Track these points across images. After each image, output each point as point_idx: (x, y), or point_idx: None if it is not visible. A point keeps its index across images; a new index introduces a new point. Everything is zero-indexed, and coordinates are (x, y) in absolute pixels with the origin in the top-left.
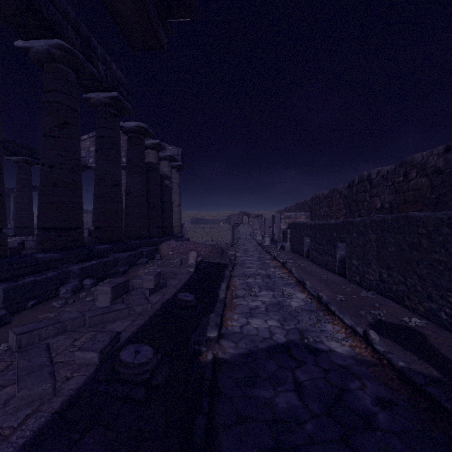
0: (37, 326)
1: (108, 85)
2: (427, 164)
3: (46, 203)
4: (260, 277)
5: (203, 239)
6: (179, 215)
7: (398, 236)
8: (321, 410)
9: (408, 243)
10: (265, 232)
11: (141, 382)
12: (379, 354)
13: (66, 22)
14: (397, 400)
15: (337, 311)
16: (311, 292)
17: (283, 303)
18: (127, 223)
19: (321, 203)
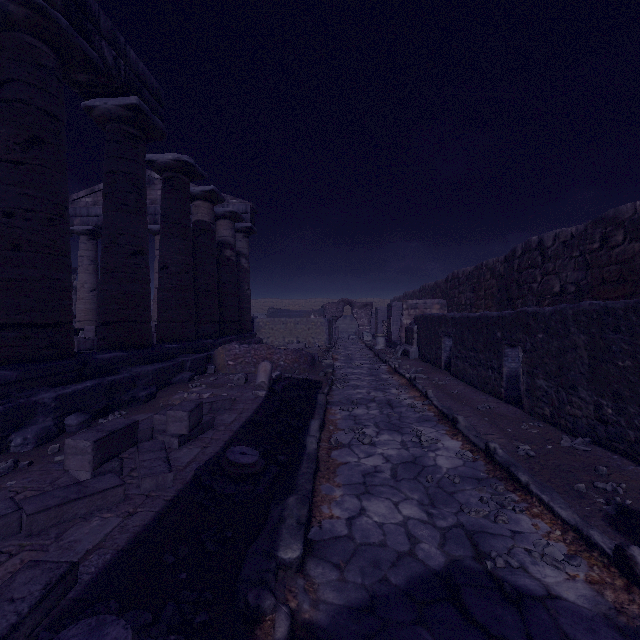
0: None
1: (121, 83)
2: None
3: None
4: (375, 406)
5: (284, 340)
6: (247, 304)
7: None
8: None
9: None
10: (376, 329)
11: None
12: None
13: None
14: None
15: (533, 486)
16: (471, 437)
17: (423, 460)
18: (161, 316)
19: (462, 286)
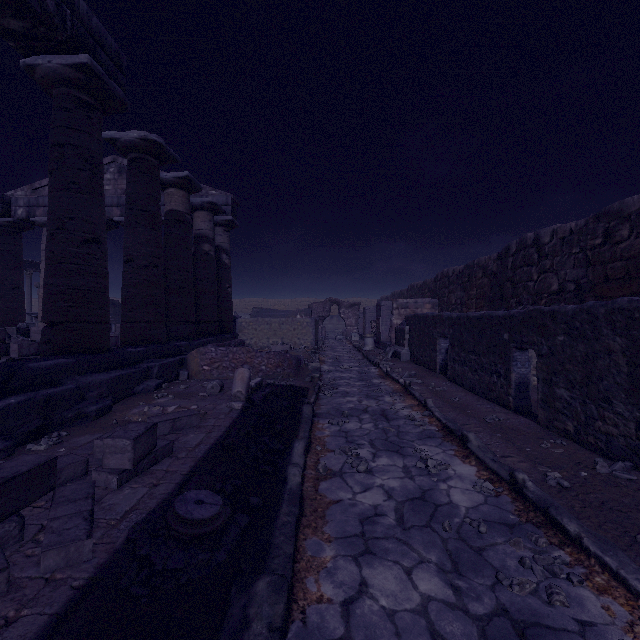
0: None
1: (67, 36)
2: None
3: None
4: (369, 418)
5: (268, 341)
6: (228, 303)
7: None
8: None
9: None
10: (364, 330)
11: None
12: None
13: None
14: None
15: (589, 541)
16: (488, 462)
17: (434, 496)
18: (125, 315)
19: (452, 285)
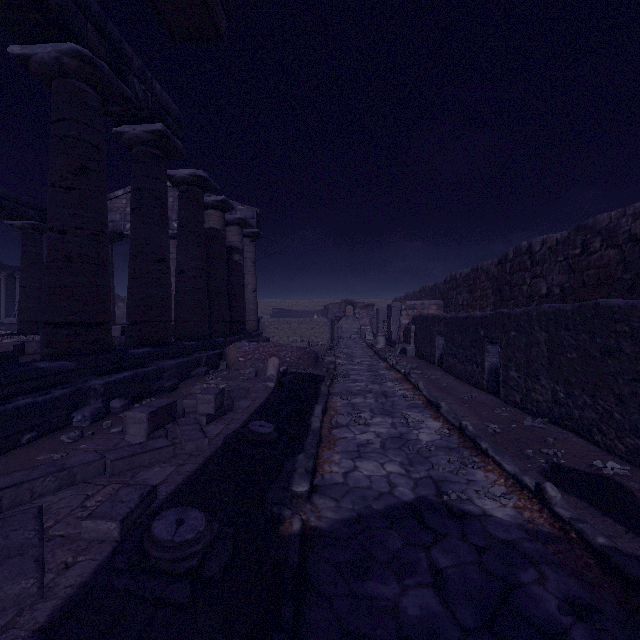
0: (29, 476)
1: (149, 113)
2: (617, 229)
3: (56, 286)
4: (372, 396)
5: (288, 339)
6: (254, 305)
7: (583, 336)
8: (477, 622)
9: (599, 346)
10: (377, 329)
11: (185, 572)
12: (563, 522)
13: (84, 17)
14: (600, 603)
15: (490, 450)
16: (450, 418)
17: (408, 436)
18: (178, 316)
19: (459, 288)
